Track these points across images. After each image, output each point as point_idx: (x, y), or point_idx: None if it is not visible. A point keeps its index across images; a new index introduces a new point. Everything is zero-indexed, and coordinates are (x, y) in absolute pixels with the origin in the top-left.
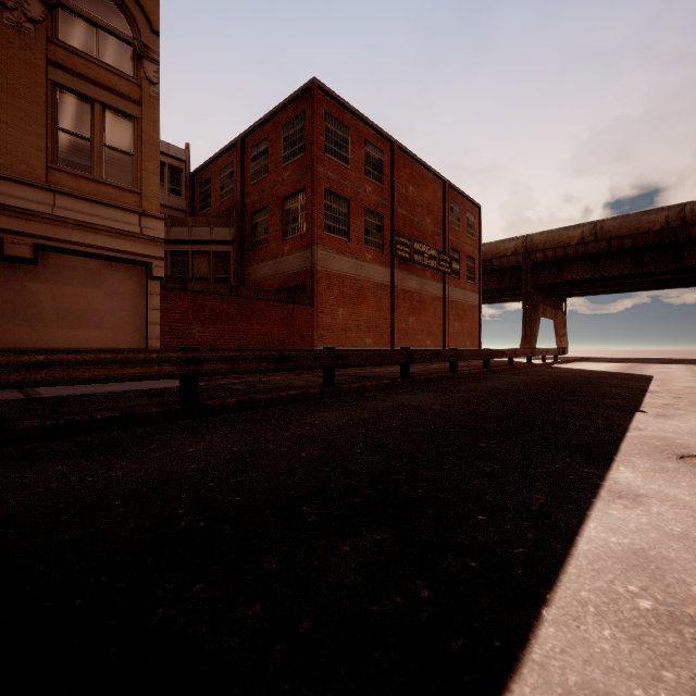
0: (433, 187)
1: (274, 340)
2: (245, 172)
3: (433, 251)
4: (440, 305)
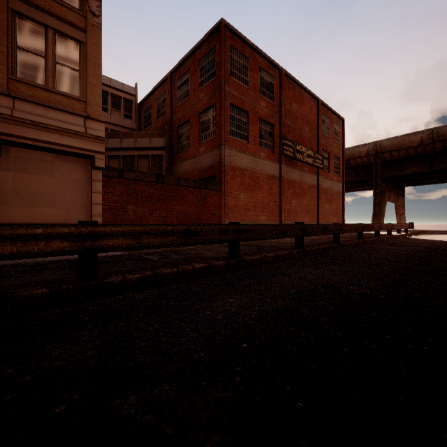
0: (310, 104)
1: (191, 217)
2: (173, 97)
3: (310, 151)
4: (315, 191)
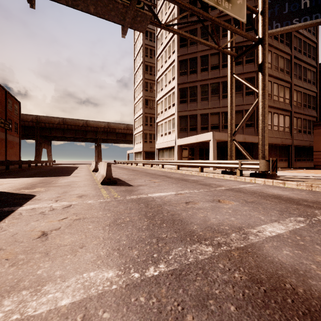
0: (1, 92)
1: None
2: None
3: (2, 120)
4: (4, 142)
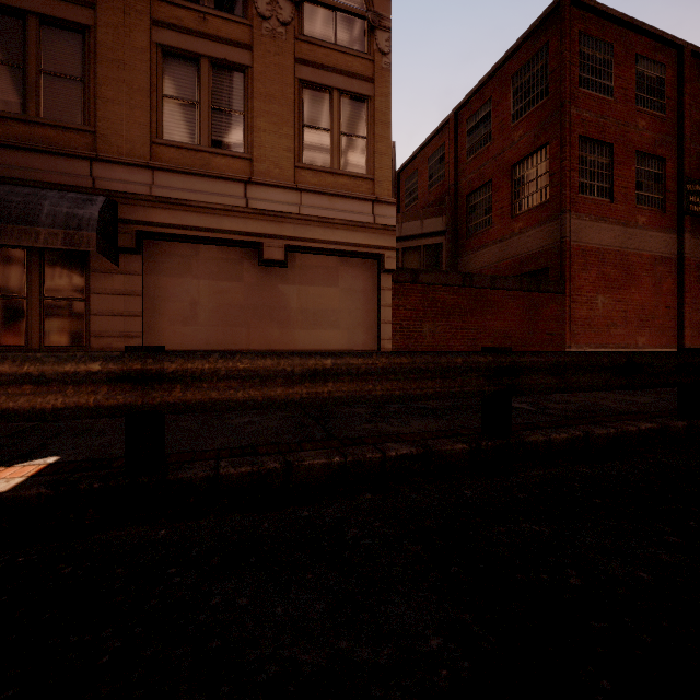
0: None
1: (514, 340)
2: (458, 150)
3: None
4: None
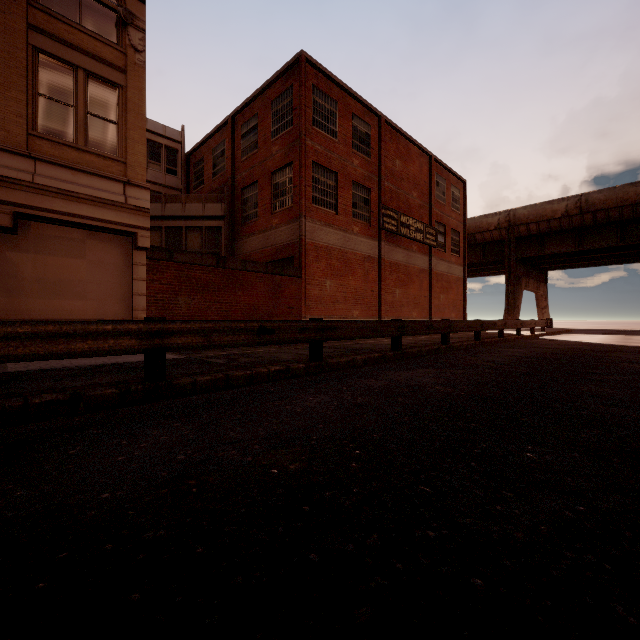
0: (419, 161)
1: (262, 312)
2: (235, 149)
3: (419, 224)
4: (426, 277)
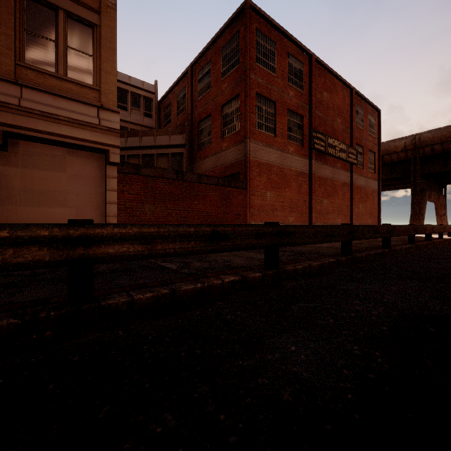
0: (342, 94)
1: (214, 218)
2: (193, 92)
3: (343, 145)
4: (348, 189)
